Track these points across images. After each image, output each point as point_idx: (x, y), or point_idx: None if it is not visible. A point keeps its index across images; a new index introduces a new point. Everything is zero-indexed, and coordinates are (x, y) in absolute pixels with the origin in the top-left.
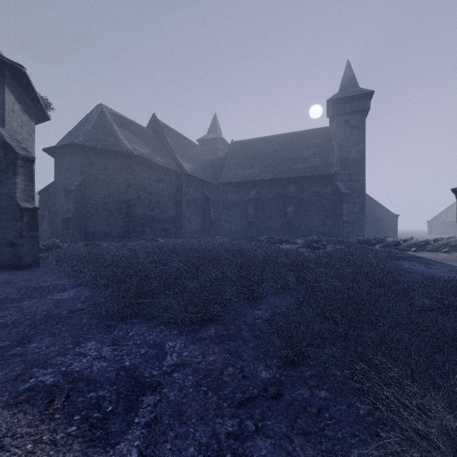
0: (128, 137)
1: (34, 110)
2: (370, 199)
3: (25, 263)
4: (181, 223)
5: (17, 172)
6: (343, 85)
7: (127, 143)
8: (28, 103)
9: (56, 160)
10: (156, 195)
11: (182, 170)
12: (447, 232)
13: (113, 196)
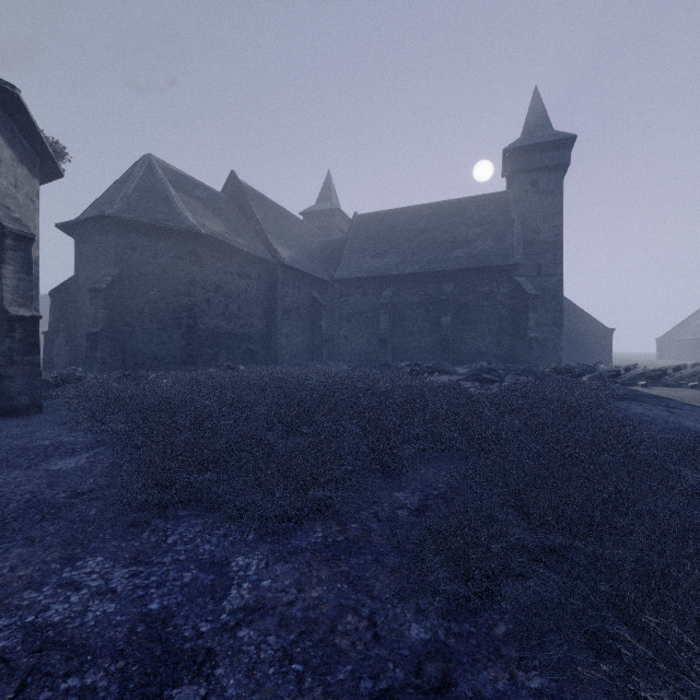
0: (191, 206)
1: (38, 160)
2: (570, 305)
3: (17, 406)
4: (276, 342)
5: (4, 258)
6: (528, 126)
7: (190, 216)
8: (28, 148)
9: (78, 242)
10: (235, 297)
11: (277, 258)
12: (687, 356)
13: (168, 299)
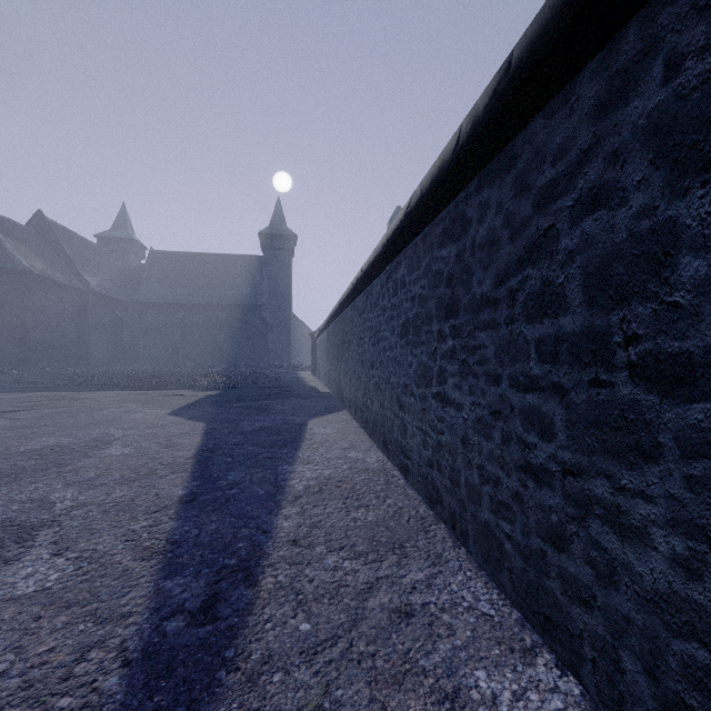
0: (18, 249)
1: None
2: (306, 327)
3: None
4: (87, 350)
5: None
6: (273, 220)
7: (22, 260)
8: None
9: None
10: (55, 317)
11: (88, 287)
12: None
13: (4, 319)
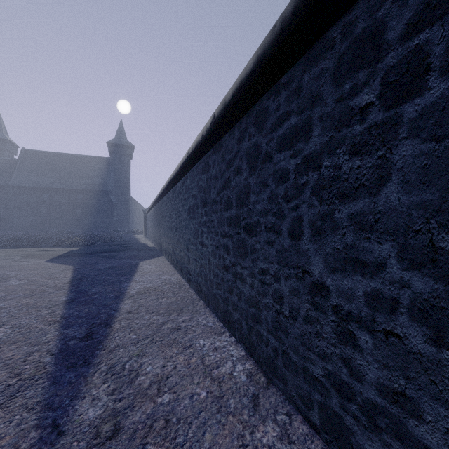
0: None
1: None
2: (140, 206)
3: None
4: None
5: None
6: (117, 135)
7: None
8: None
9: None
10: None
11: None
12: None
13: None
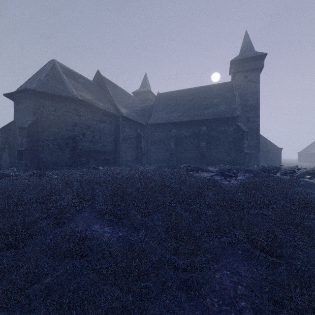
0: (75, 86)
1: None
2: (261, 136)
3: None
4: (119, 155)
5: None
6: (242, 49)
7: (73, 90)
8: None
9: (15, 103)
10: (98, 132)
11: (119, 113)
12: (313, 160)
13: (62, 133)
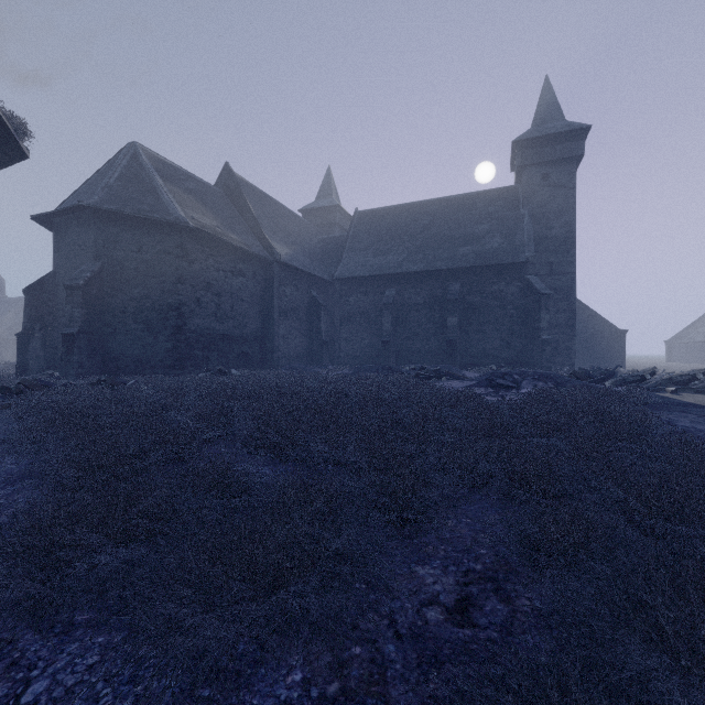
0: (179, 198)
1: None
2: (581, 305)
3: None
4: (272, 344)
5: None
6: (538, 117)
7: (177, 208)
8: None
9: (56, 235)
10: (228, 296)
11: (273, 255)
12: (698, 358)
13: (154, 298)
